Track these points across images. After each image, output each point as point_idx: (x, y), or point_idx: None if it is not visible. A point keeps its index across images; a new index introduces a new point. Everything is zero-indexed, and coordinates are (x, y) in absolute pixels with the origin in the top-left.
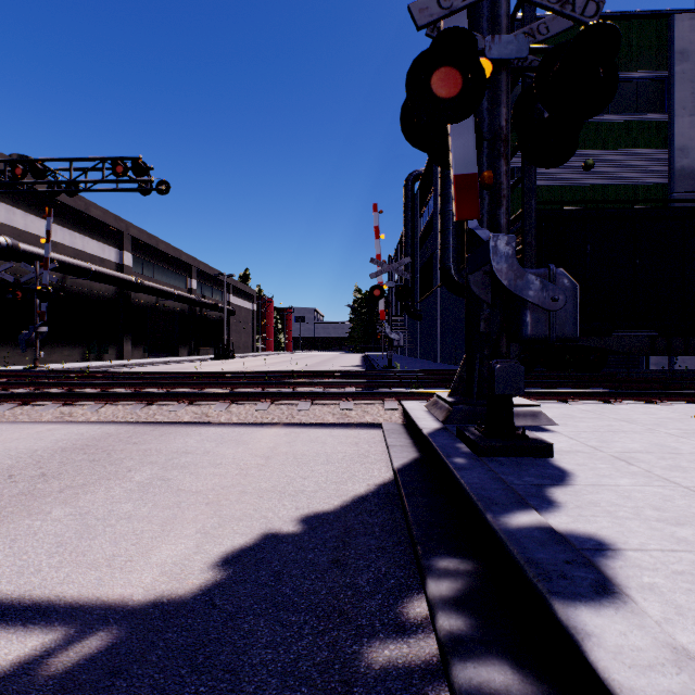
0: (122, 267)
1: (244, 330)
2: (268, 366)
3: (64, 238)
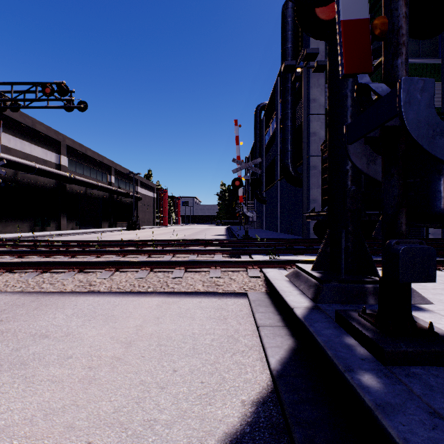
0: (60, 166)
1: (148, 210)
2: (161, 235)
3: (16, 145)
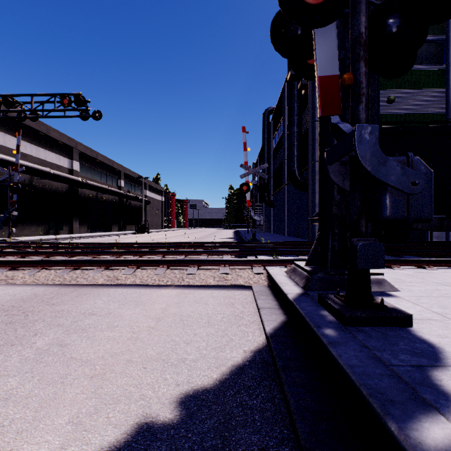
0: (72, 171)
1: (156, 214)
2: (171, 238)
3: (32, 151)
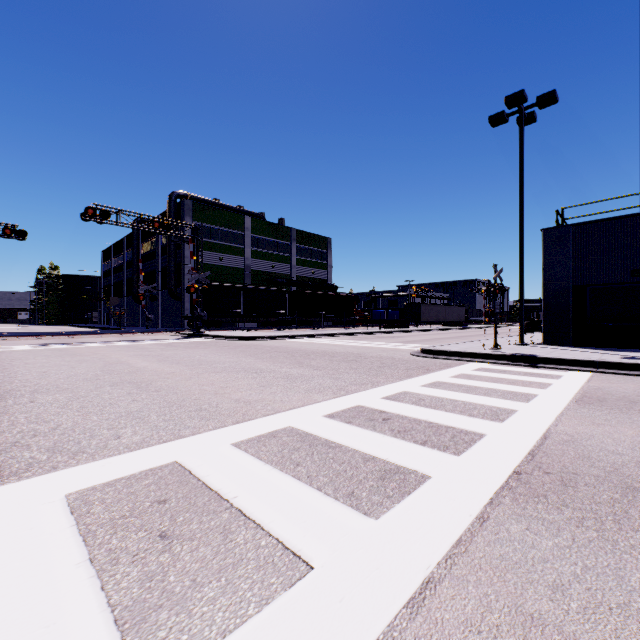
0: None
1: None
2: None
3: None
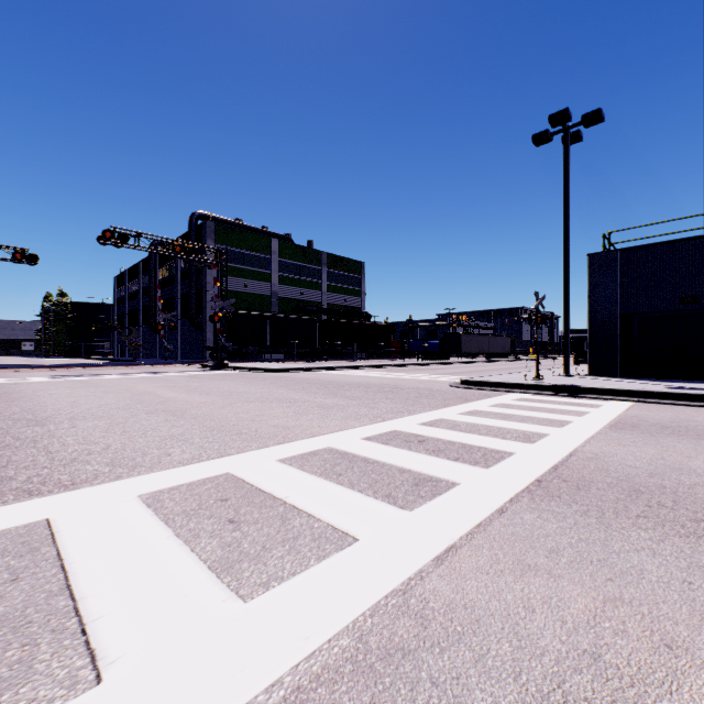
0: None
1: None
2: None
3: None
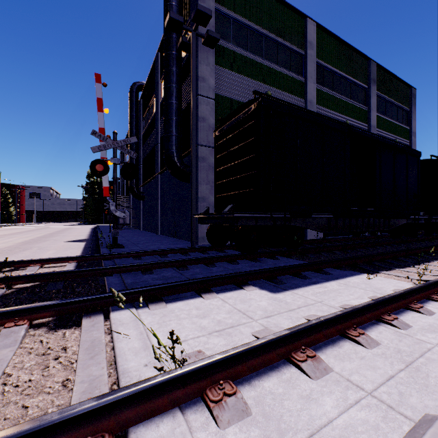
0: None
1: None
2: None
3: None
